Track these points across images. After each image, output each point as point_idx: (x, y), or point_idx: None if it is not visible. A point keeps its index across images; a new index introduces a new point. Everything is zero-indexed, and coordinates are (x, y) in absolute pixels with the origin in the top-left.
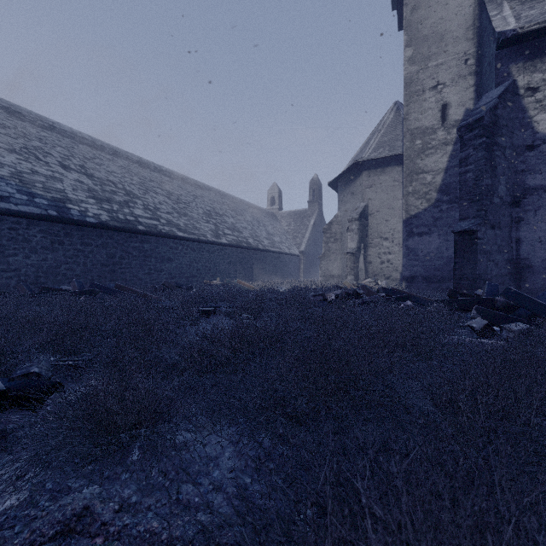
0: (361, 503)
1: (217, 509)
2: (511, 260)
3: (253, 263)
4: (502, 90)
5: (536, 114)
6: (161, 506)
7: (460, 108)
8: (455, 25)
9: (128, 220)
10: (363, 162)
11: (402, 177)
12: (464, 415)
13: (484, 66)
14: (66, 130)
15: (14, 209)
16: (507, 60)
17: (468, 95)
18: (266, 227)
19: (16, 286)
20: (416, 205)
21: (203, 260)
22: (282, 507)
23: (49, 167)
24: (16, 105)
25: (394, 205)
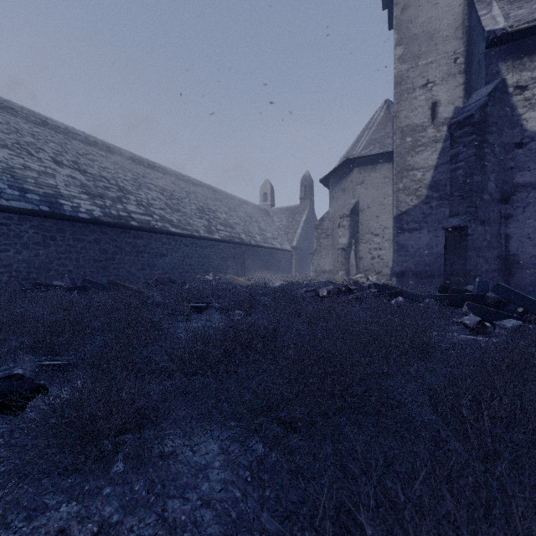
0: (365, 535)
1: (206, 529)
2: (500, 256)
3: (246, 258)
4: (492, 88)
5: (524, 112)
6: (145, 526)
7: (449, 106)
8: (444, 24)
9: (121, 216)
10: (354, 159)
11: (392, 174)
12: (467, 421)
13: (473, 64)
14: (59, 126)
15: (5, 204)
16: (496, 59)
17: (458, 93)
18: (259, 223)
19: (7, 282)
20: (407, 201)
21: (196, 256)
22: (276, 525)
23: (42, 163)
24: (9, 100)
25: (384, 201)
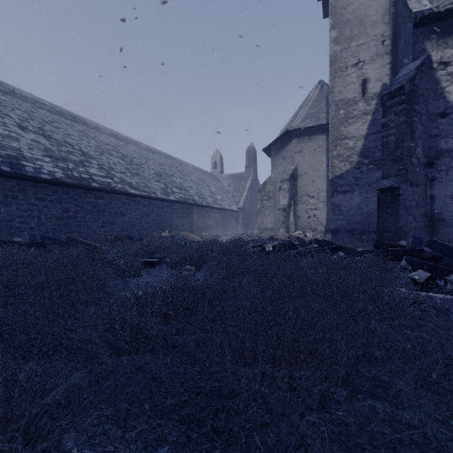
0: None
1: None
2: (426, 214)
3: (198, 217)
4: (420, 63)
5: (447, 85)
6: None
7: (378, 83)
8: (373, 10)
9: (82, 178)
10: (293, 131)
11: (326, 144)
12: None
13: (399, 45)
14: (26, 96)
15: None
16: (422, 38)
17: (385, 71)
18: (210, 187)
19: None
20: (340, 166)
21: (153, 215)
22: None
23: (6, 127)
24: None
25: (319, 168)
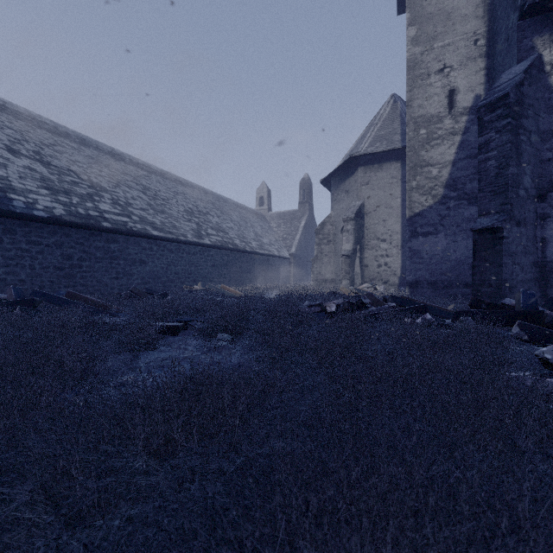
0: None
1: None
2: (536, 263)
3: (240, 266)
4: (528, 65)
5: None
6: None
7: (469, 94)
8: (463, 1)
9: (90, 215)
10: (359, 157)
11: (400, 174)
12: None
13: (498, 44)
14: (21, 111)
15: None
16: (530, 32)
17: (478, 79)
18: (254, 228)
19: None
20: (421, 201)
21: (182, 263)
22: None
23: None
24: None
25: (392, 203)
